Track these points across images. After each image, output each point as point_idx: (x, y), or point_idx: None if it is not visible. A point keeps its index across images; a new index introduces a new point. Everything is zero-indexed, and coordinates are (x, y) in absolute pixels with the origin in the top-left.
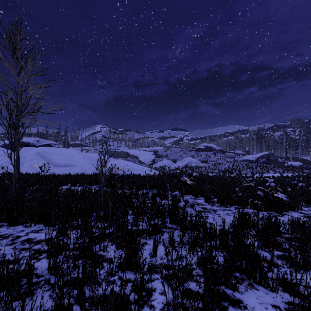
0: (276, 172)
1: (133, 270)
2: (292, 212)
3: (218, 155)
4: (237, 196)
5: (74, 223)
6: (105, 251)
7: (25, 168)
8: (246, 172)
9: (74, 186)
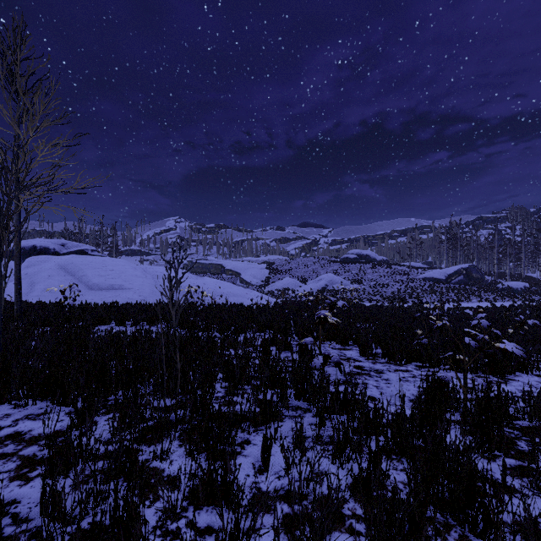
0: (483, 299)
1: (216, 511)
2: (522, 375)
3: (380, 269)
4: (420, 345)
5: (110, 399)
6: (164, 461)
7: (38, 293)
8: (430, 300)
9: (122, 326)
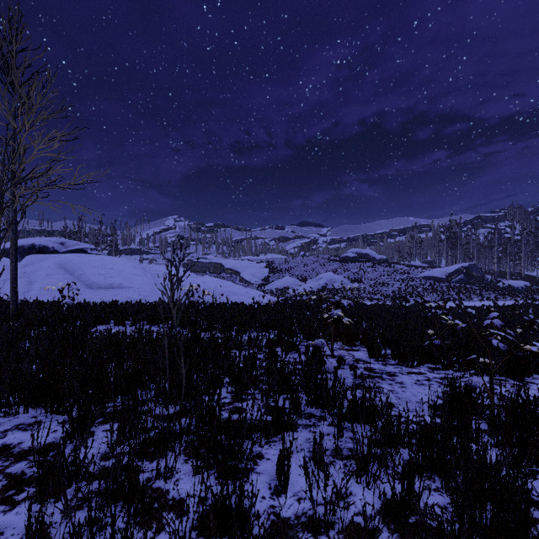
0: (484, 298)
1: None
2: None
3: (380, 268)
4: (432, 346)
5: (109, 406)
6: (169, 480)
7: (36, 291)
8: (431, 299)
9: (121, 326)
